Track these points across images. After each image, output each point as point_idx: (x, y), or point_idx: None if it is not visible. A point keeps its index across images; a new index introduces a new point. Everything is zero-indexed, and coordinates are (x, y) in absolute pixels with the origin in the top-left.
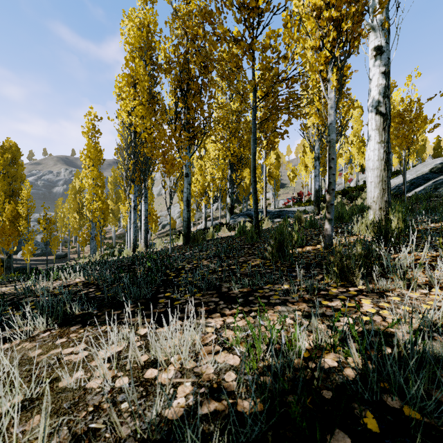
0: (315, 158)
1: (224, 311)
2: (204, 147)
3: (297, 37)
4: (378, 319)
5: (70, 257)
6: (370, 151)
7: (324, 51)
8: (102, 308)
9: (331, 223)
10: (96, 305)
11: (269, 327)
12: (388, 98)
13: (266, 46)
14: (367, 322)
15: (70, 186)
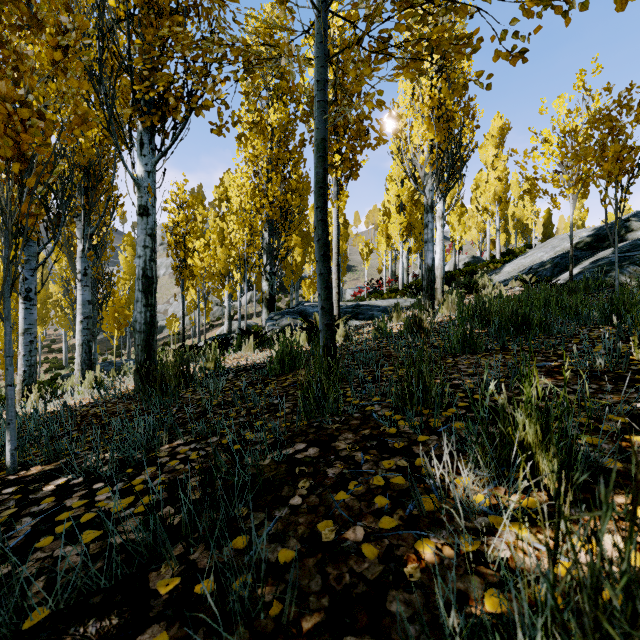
0: (426, 208)
1: None
2: (227, 200)
3: None
4: None
5: None
6: None
7: None
8: None
9: None
10: None
11: None
12: None
13: None
14: None
15: None
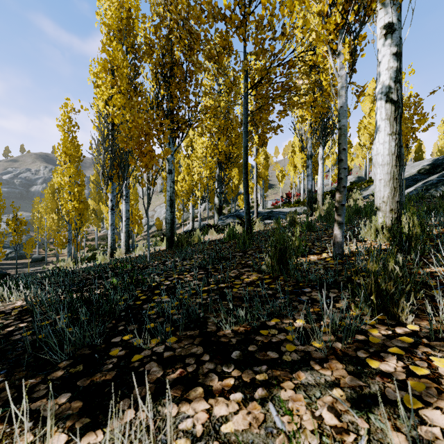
0: (307, 157)
1: (210, 380)
2: (191, 146)
3: None
4: None
5: (48, 260)
6: (379, 144)
7: (335, 16)
8: (14, 369)
9: (341, 228)
10: (9, 362)
11: None
12: (400, 84)
13: (261, 18)
14: None
15: (48, 185)
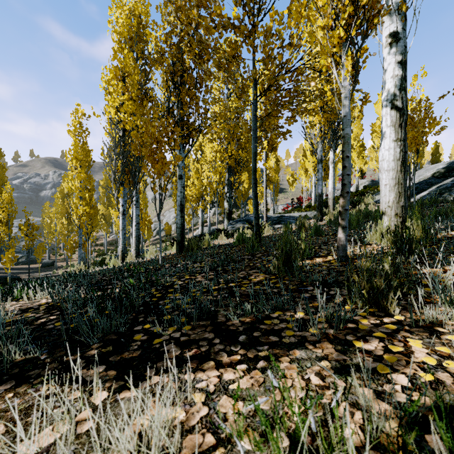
0: (317, 161)
1: (220, 356)
2: (201, 150)
3: (307, 13)
4: (448, 379)
5: (58, 265)
6: (385, 150)
7: (338, 31)
8: (54, 349)
9: (345, 232)
10: (49, 344)
11: (290, 400)
12: (405, 91)
13: (269, 29)
14: (433, 384)
15: (58, 190)
